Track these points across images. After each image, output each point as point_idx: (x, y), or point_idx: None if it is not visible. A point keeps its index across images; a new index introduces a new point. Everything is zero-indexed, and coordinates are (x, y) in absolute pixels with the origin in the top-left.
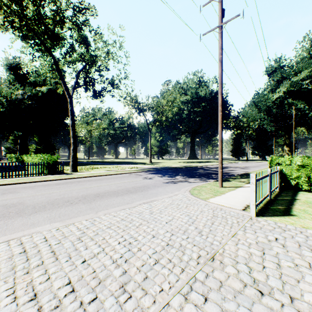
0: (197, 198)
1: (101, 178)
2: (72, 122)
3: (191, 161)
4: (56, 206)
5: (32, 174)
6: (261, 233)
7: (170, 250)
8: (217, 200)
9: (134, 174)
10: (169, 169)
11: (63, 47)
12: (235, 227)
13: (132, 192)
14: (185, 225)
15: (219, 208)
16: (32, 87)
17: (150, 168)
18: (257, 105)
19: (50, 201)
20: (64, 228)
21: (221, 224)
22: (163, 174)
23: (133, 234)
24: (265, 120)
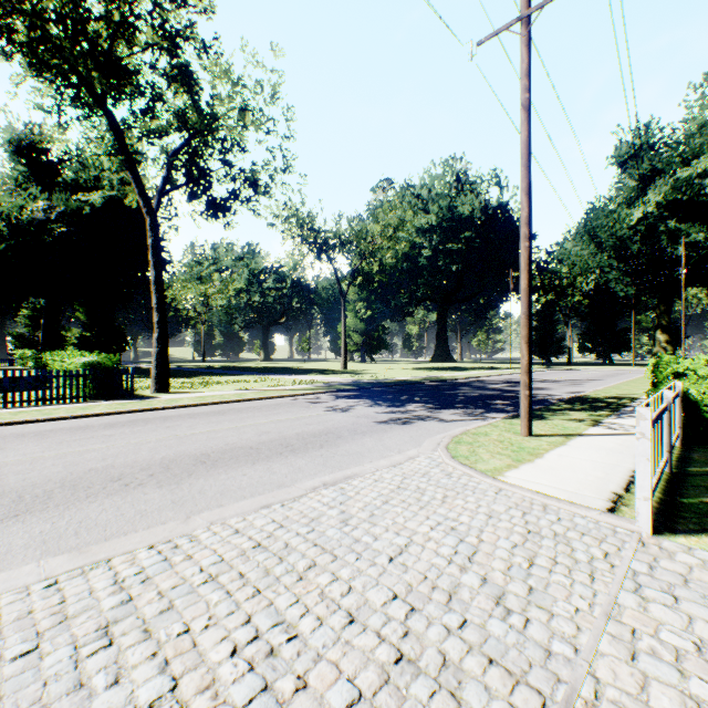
0: (471, 471)
1: (222, 408)
2: (157, 273)
3: (439, 365)
4: (80, 496)
5: (55, 398)
6: (695, 602)
7: (411, 689)
8: (528, 477)
9: (305, 398)
10: (390, 386)
11: (135, 94)
12: (604, 578)
13: (296, 451)
14: (449, 569)
15: (539, 504)
16: (68, 194)
17: (345, 385)
18: (593, 236)
19: (72, 478)
20: (72, 579)
21: (557, 564)
22: (375, 400)
23: (285, 608)
24: (612, 270)
